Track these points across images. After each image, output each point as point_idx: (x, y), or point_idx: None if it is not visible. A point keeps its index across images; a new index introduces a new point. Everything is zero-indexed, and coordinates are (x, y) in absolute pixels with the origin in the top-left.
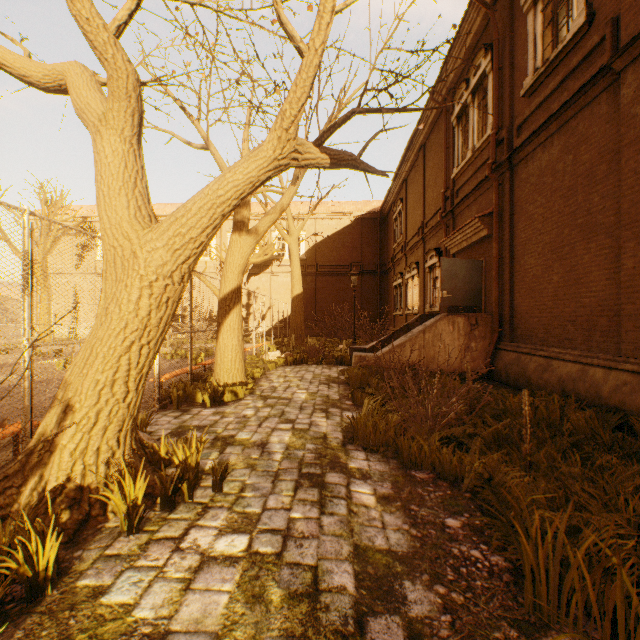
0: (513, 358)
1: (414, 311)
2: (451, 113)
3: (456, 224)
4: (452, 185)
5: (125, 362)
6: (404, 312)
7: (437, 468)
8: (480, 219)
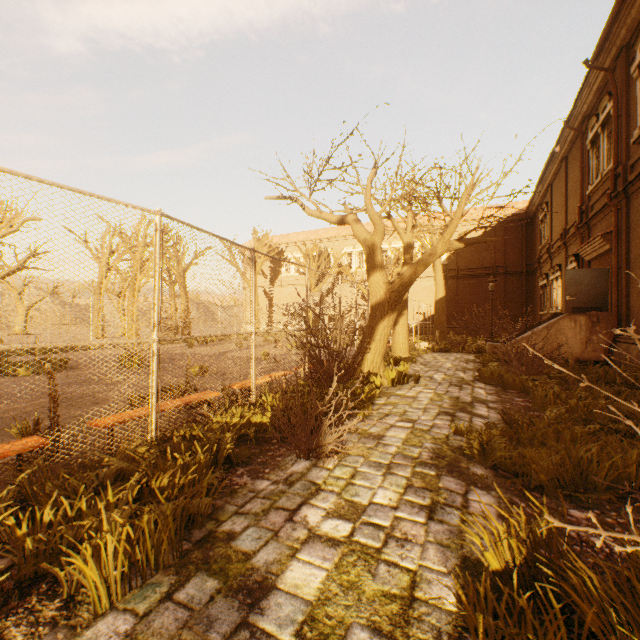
0: (624, 348)
1: (557, 311)
2: (585, 138)
3: (590, 234)
4: (587, 200)
5: (383, 333)
6: (548, 311)
7: (521, 390)
8: (602, 236)
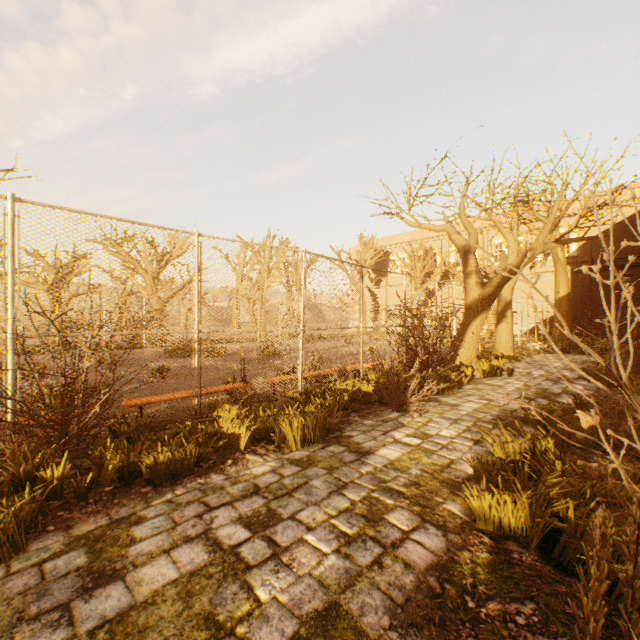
0: None
1: None
2: None
3: None
4: None
5: (476, 330)
6: None
7: None
8: None
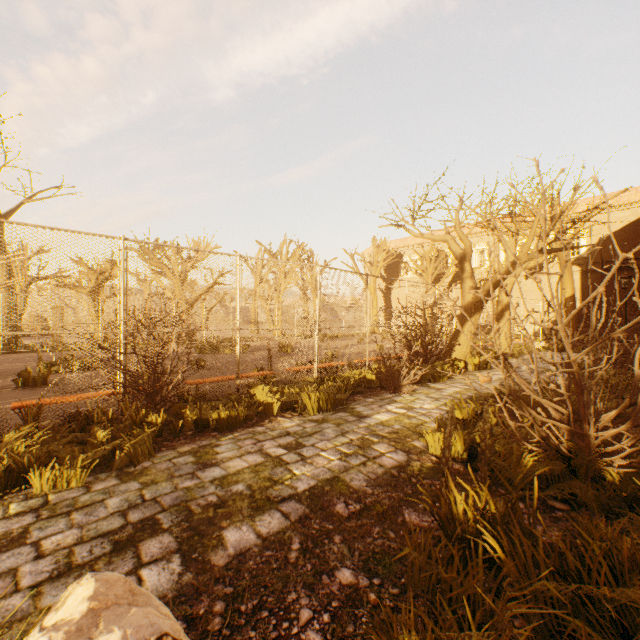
0: None
1: None
2: None
3: None
4: None
5: (470, 329)
6: None
7: None
8: None
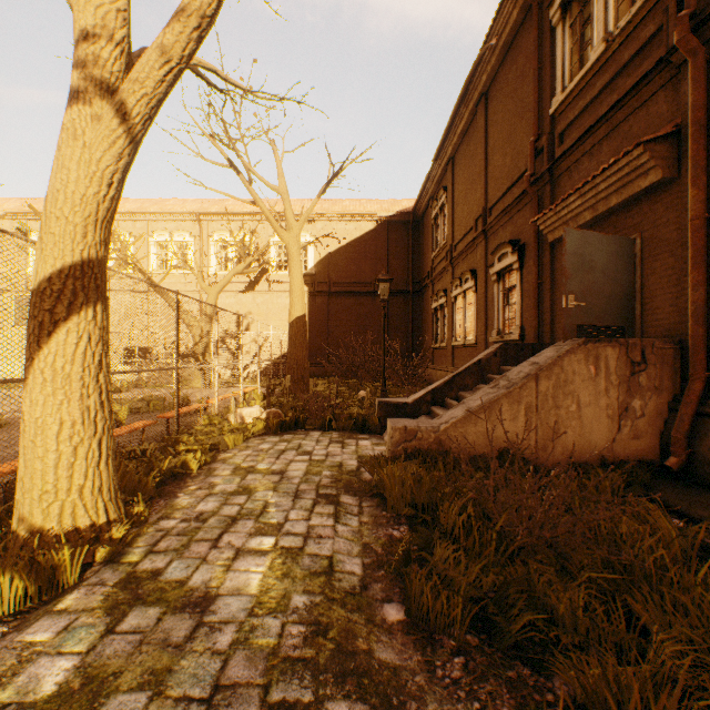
0: None
1: (468, 341)
2: (550, 2)
3: (558, 191)
4: (550, 127)
5: None
6: (450, 343)
7: None
8: (647, 148)
